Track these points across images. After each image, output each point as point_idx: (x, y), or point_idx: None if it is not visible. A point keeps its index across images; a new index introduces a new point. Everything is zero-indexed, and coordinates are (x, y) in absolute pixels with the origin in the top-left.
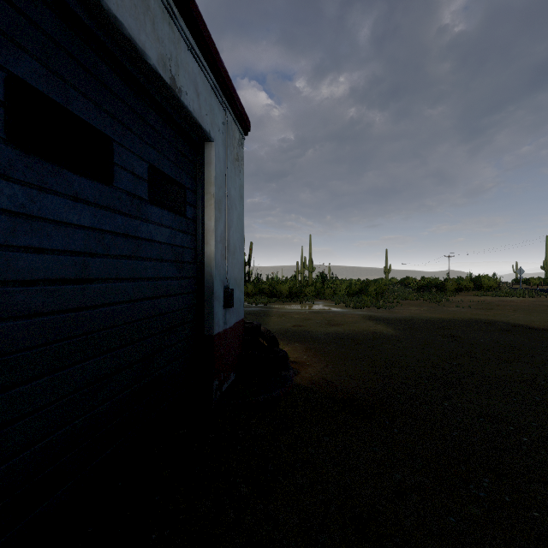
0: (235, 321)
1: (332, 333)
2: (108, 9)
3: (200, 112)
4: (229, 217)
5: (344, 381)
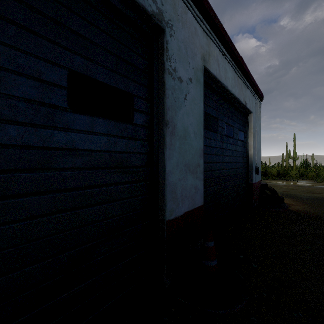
0: (258, 180)
1: (313, 196)
2: (237, 98)
3: (250, 106)
4: (256, 138)
5: (318, 213)
